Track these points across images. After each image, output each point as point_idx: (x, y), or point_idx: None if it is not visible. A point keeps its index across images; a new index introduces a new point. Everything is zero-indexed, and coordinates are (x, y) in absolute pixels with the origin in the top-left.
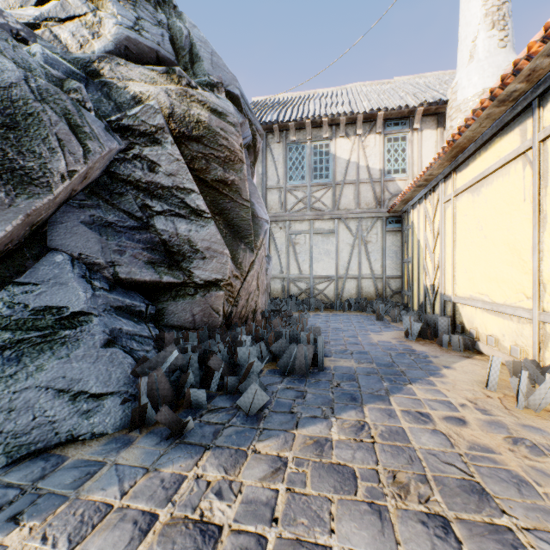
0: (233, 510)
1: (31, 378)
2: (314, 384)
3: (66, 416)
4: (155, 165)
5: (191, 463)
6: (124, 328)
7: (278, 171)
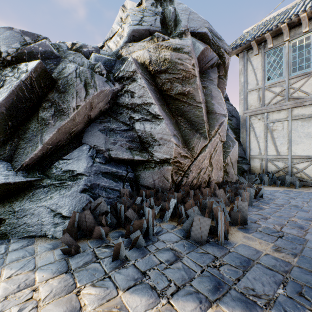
0: None
1: (45, 202)
2: (196, 255)
3: (48, 223)
4: (133, 93)
5: (47, 277)
6: (101, 184)
7: (257, 76)
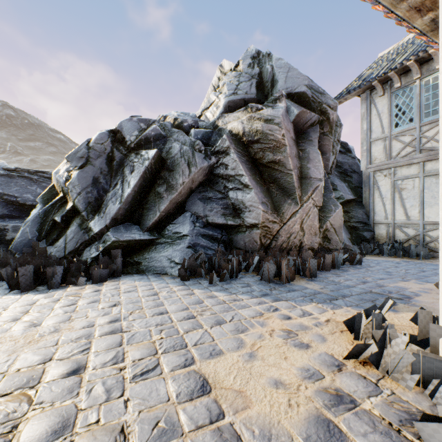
0: (164, 294)
1: (164, 253)
2: (262, 286)
3: (167, 266)
4: (227, 166)
5: (175, 286)
6: (201, 243)
7: (382, 122)
